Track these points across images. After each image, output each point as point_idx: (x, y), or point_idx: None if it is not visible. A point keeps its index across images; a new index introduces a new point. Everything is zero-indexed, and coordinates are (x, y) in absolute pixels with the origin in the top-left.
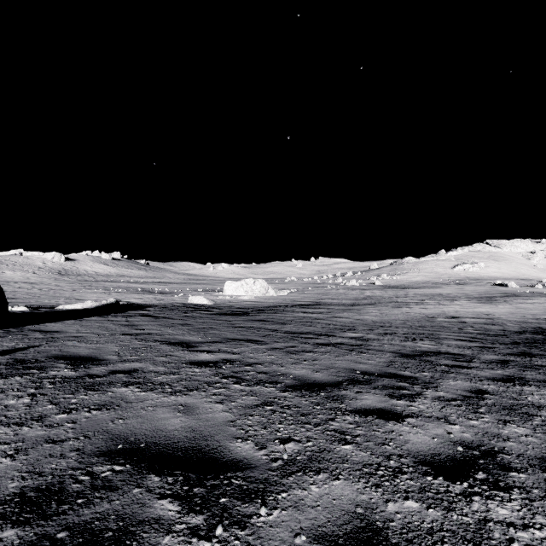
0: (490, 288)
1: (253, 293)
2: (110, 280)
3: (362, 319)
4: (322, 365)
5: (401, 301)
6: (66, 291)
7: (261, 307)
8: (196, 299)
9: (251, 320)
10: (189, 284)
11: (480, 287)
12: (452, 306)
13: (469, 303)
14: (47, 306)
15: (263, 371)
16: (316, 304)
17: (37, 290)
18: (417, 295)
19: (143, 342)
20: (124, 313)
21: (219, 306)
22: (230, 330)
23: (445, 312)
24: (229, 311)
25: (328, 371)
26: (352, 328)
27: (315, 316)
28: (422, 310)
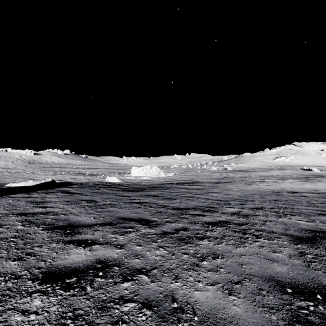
0: (301, 172)
1: (150, 175)
2: (60, 166)
3: (229, 194)
4: (230, 270)
5: (249, 180)
6: (27, 173)
7: (155, 184)
8: (111, 178)
9: (146, 195)
10: (110, 169)
11: (295, 171)
12: (285, 184)
13: (296, 181)
14: (2, 184)
15: (148, 298)
16: (192, 182)
17: (8, 173)
18: (258, 176)
19: (25, 227)
20: (51, 190)
21: (126, 184)
22: (126, 207)
23: (284, 188)
24: (131, 188)
25: (245, 289)
26: (226, 202)
27: (194, 191)
28: (267, 186)
